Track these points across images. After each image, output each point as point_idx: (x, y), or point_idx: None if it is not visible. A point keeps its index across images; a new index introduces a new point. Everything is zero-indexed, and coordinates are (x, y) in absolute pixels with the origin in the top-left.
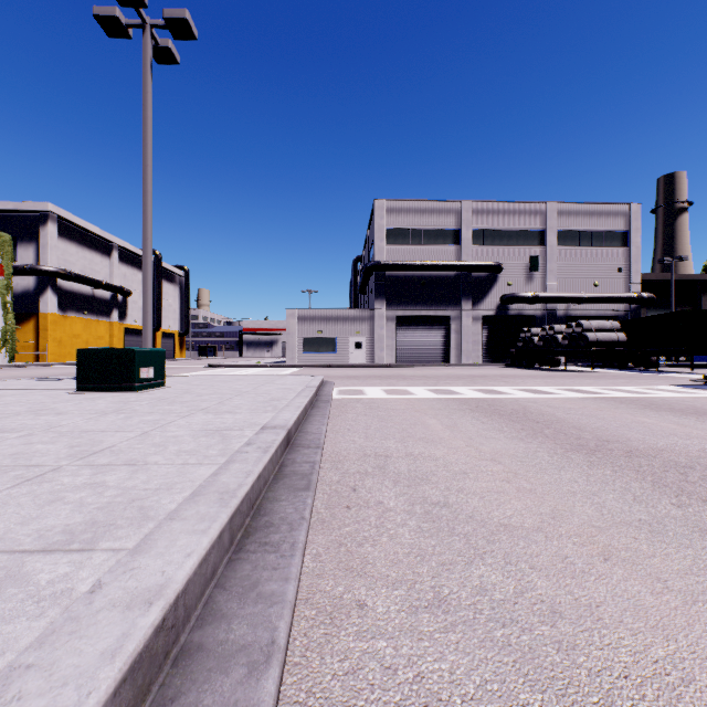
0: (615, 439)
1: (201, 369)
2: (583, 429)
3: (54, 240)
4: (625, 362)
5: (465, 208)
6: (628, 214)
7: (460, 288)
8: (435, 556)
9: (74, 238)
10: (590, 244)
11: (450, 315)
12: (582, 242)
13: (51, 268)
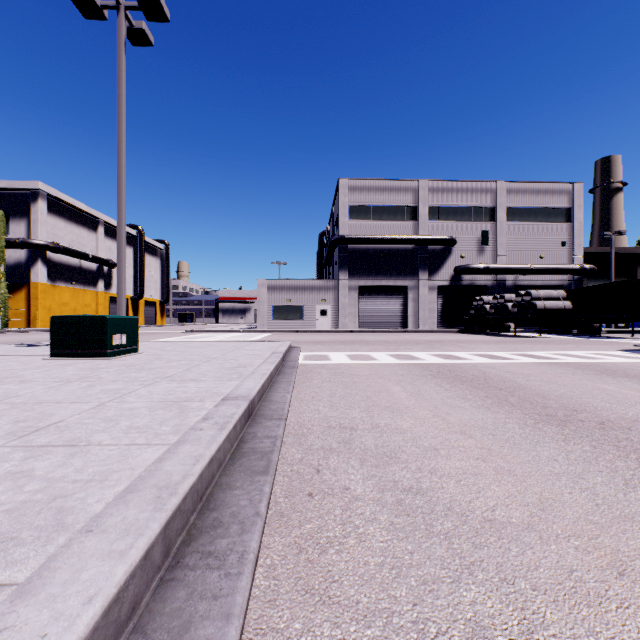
0: (583, 408)
1: (178, 335)
2: (547, 396)
3: (44, 216)
4: (570, 328)
5: (422, 186)
6: (571, 192)
7: (417, 260)
8: (414, 568)
9: (63, 214)
10: (536, 220)
11: (408, 285)
12: (529, 218)
13: (41, 242)
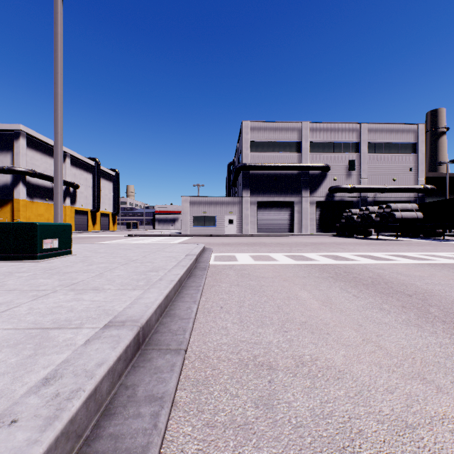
0: None
1: (121, 238)
2: None
3: (24, 150)
4: (418, 233)
5: (304, 127)
6: (416, 131)
7: (301, 182)
8: None
9: (39, 148)
10: (390, 152)
11: (294, 200)
12: (385, 150)
13: (22, 169)
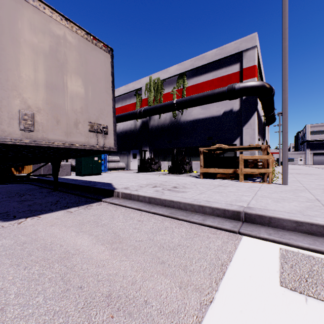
0: None
1: None
2: None
3: None
4: None
5: None
6: None
7: None
8: None
9: None
10: None
11: None
12: None
13: None
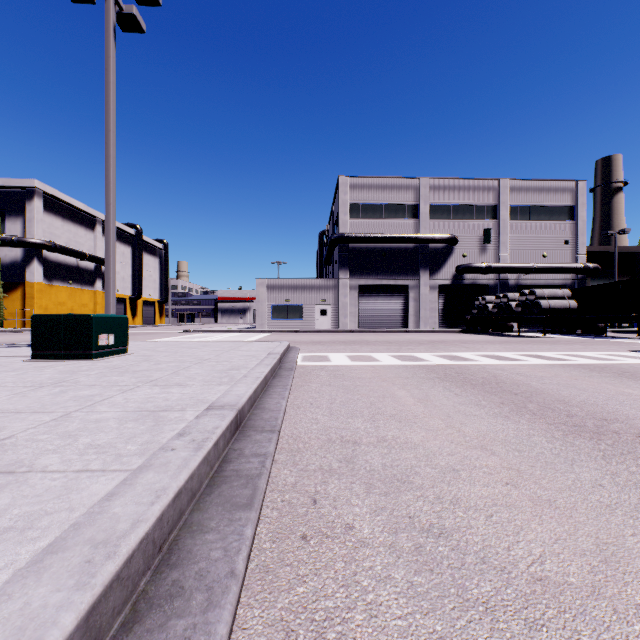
0: (612, 416)
1: (175, 335)
2: (569, 403)
3: (40, 214)
4: (574, 328)
5: (423, 184)
6: (574, 190)
7: (418, 259)
8: None
9: (59, 212)
10: (539, 218)
11: (409, 284)
12: (532, 216)
13: (37, 241)
